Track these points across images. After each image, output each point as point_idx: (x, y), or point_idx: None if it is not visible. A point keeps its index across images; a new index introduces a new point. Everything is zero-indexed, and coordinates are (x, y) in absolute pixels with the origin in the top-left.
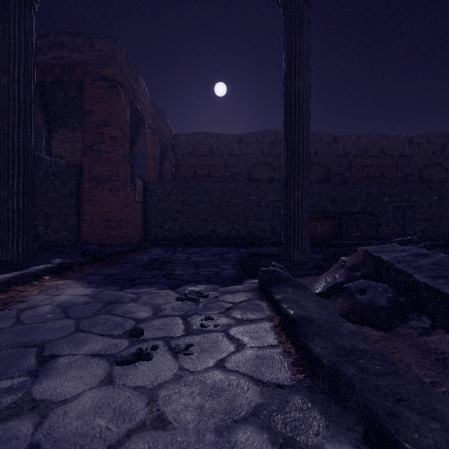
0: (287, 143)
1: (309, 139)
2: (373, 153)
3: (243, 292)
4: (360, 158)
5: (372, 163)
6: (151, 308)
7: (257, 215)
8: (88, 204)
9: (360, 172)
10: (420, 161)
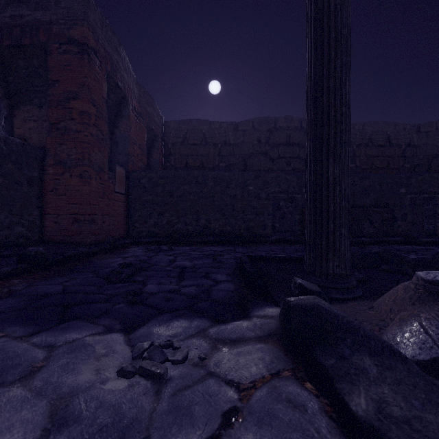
0: (315, 92)
1: (350, 85)
2: (379, 143)
3: (254, 345)
4: (365, 148)
5: (378, 153)
6: (48, 410)
7: (255, 208)
8: (52, 194)
9: (365, 163)
10: (429, 151)
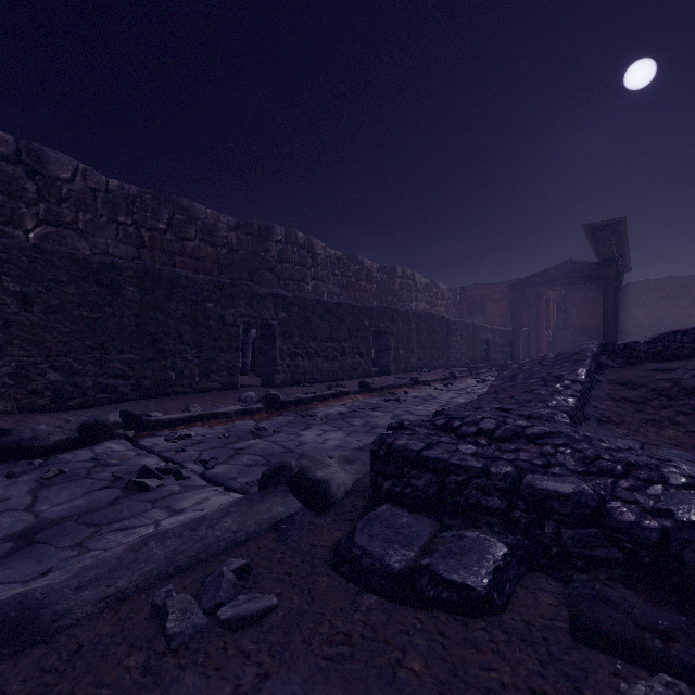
0: None
1: None
2: None
3: None
4: None
5: None
6: None
7: None
8: None
9: None
10: None
